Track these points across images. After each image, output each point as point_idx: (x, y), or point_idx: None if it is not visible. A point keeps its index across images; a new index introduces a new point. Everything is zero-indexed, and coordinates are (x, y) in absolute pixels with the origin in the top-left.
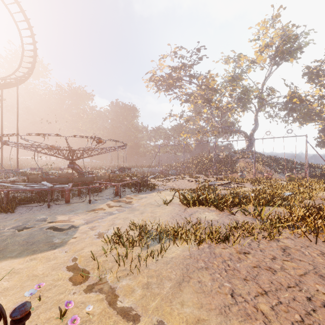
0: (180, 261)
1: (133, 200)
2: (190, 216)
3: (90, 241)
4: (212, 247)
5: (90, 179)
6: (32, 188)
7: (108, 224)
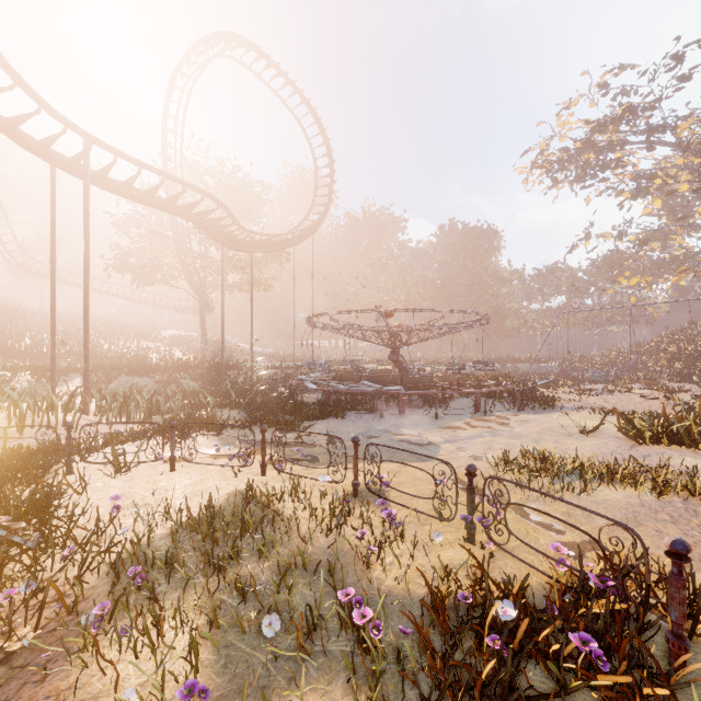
0: (621, 506)
1: (511, 422)
2: (643, 454)
3: (464, 462)
4: (691, 504)
5: (427, 380)
6: (356, 389)
7: (482, 448)
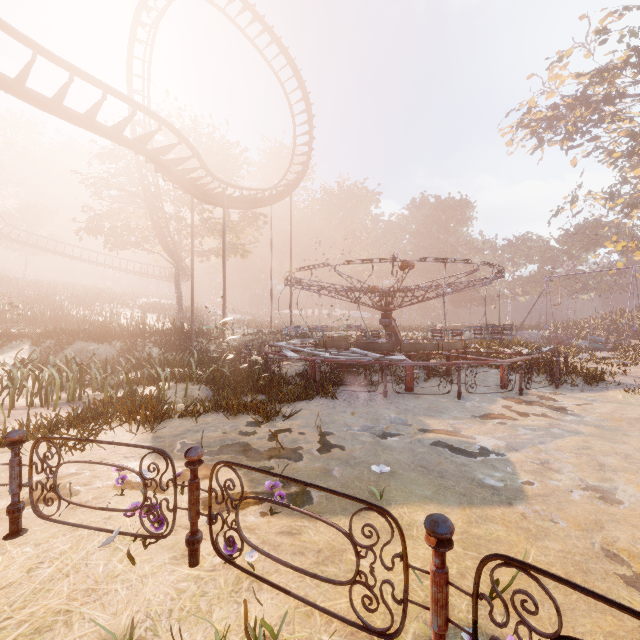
0: None
1: (566, 405)
2: None
3: (590, 505)
4: None
5: (431, 347)
6: (348, 359)
7: (586, 463)
